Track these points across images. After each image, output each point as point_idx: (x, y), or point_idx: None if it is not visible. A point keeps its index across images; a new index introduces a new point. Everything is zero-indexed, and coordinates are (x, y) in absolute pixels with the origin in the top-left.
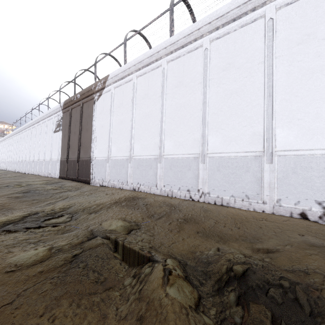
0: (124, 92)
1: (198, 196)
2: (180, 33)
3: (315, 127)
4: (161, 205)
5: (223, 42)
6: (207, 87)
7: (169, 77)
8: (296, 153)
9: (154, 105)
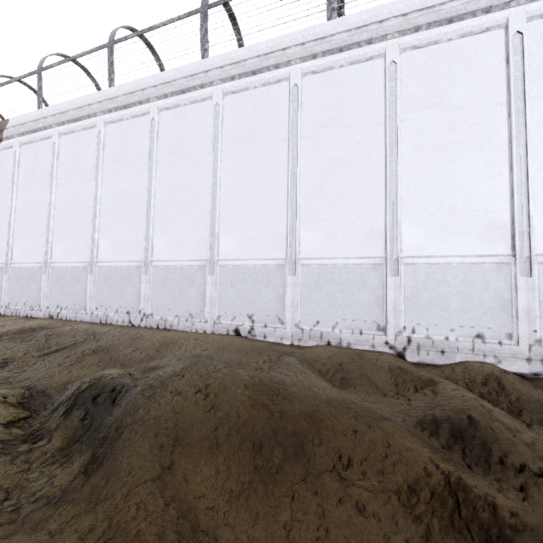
0: (38, 154)
1: (139, 319)
2: (119, 87)
3: (250, 236)
4: (77, 335)
5: (173, 116)
6: (153, 172)
7: (108, 147)
8: (234, 263)
9: (86, 185)
